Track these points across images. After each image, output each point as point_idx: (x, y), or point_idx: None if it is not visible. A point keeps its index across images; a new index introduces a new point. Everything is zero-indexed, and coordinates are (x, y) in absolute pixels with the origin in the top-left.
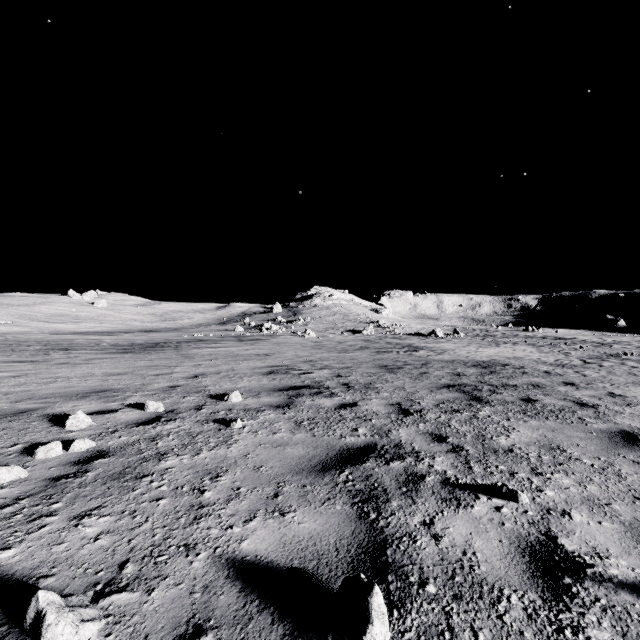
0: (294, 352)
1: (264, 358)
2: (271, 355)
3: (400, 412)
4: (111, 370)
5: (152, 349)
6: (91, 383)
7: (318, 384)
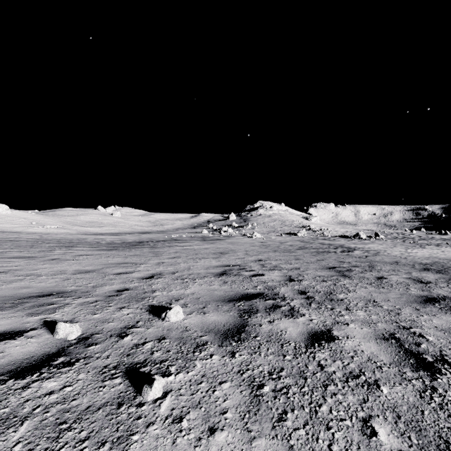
0: (245, 251)
1: (219, 256)
2: (225, 254)
3: (413, 362)
4: (84, 267)
5: (134, 247)
6: (50, 283)
7: (272, 291)
